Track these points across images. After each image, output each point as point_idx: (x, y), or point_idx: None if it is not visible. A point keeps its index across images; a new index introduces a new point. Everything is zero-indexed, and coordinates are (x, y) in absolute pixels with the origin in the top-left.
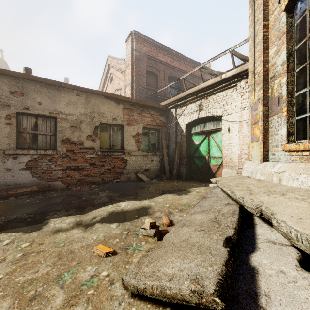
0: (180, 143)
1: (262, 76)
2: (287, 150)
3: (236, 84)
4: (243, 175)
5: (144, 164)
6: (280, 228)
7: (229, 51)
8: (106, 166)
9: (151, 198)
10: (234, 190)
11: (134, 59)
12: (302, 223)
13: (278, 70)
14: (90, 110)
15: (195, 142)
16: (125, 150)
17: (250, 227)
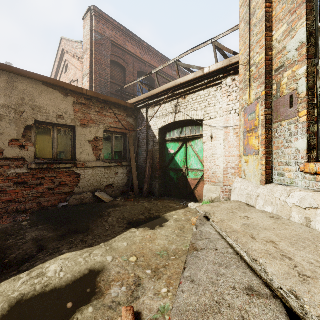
0: (152, 152)
1: (264, 67)
2: (311, 173)
3: (221, 81)
4: (235, 198)
5: (105, 178)
6: None
7: (212, 41)
8: (46, 184)
9: (110, 239)
10: (256, 254)
11: (94, 42)
12: None
13: (291, 58)
14: (16, 100)
15: (171, 150)
16: (77, 161)
17: None
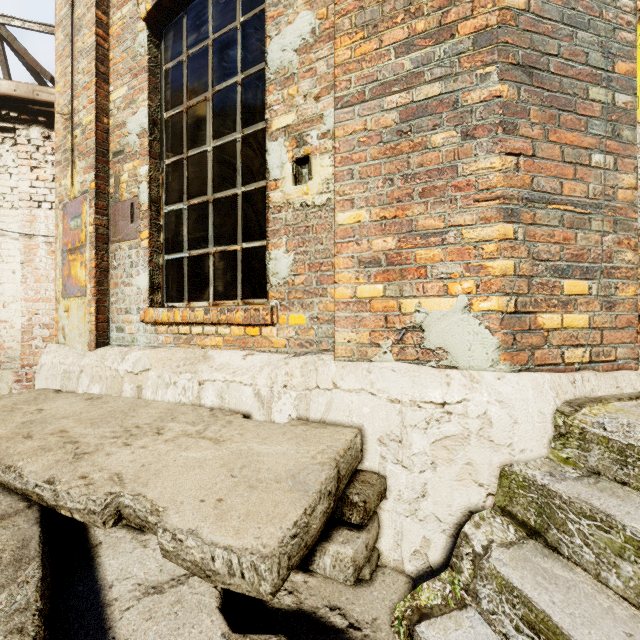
0: None
1: (94, 139)
2: (152, 322)
3: (15, 128)
4: (41, 385)
5: None
6: (183, 555)
7: None
8: None
9: None
10: (17, 458)
11: None
12: (229, 514)
13: (132, 144)
14: None
15: None
16: None
17: (82, 568)
